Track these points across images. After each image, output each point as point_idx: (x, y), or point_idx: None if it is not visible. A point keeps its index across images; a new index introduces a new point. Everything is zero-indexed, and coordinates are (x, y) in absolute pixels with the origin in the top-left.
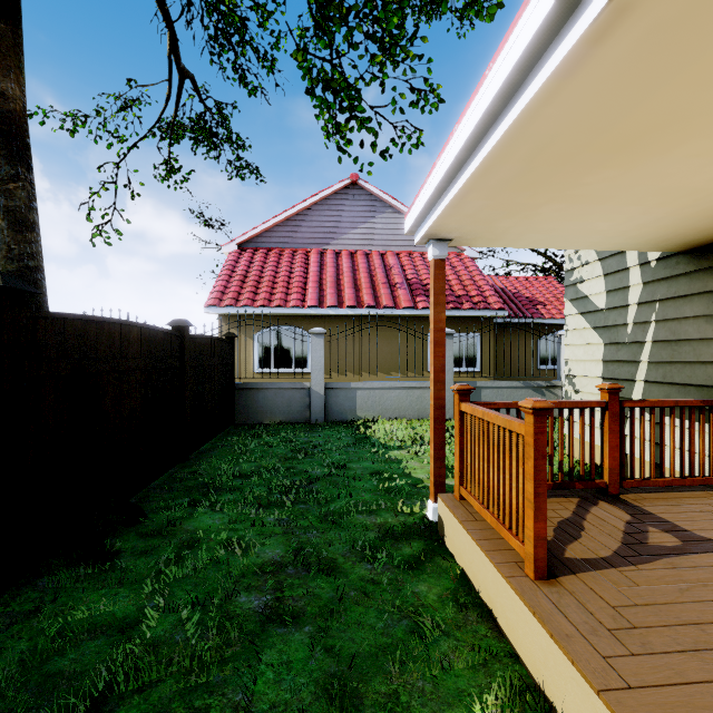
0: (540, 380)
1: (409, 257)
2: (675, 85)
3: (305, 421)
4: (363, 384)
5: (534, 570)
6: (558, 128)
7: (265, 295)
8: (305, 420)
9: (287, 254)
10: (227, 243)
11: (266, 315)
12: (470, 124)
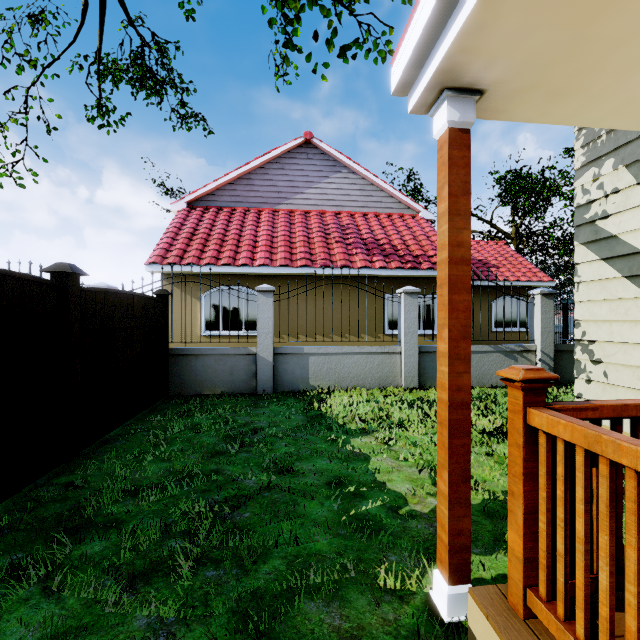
0: (494, 342)
1: (364, 218)
2: None
3: (251, 392)
4: (317, 349)
5: None
6: None
7: (213, 253)
8: (251, 390)
9: (239, 213)
10: (176, 201)
11: (214, 275)
12: None
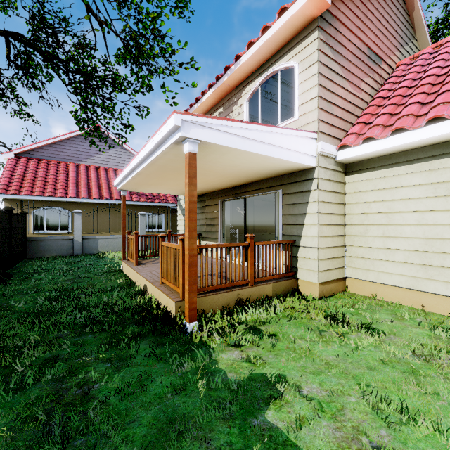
0: None
1: None
2: (151, 181)
3: (70, 255)
4: (102, 236)
5: (135, 264)
6: (137, 182)
7: (40, 189)
8: (70, 254)
9: (54, 164)
10: (6, 152)
11: (41, 200)
12: (122, 177)
